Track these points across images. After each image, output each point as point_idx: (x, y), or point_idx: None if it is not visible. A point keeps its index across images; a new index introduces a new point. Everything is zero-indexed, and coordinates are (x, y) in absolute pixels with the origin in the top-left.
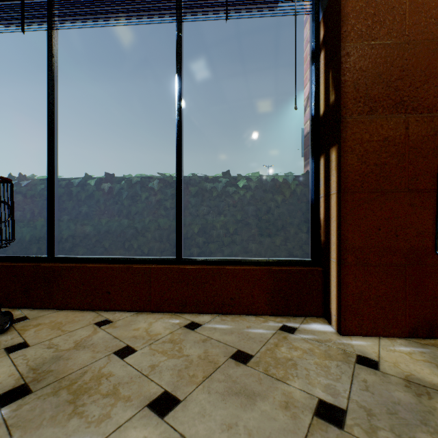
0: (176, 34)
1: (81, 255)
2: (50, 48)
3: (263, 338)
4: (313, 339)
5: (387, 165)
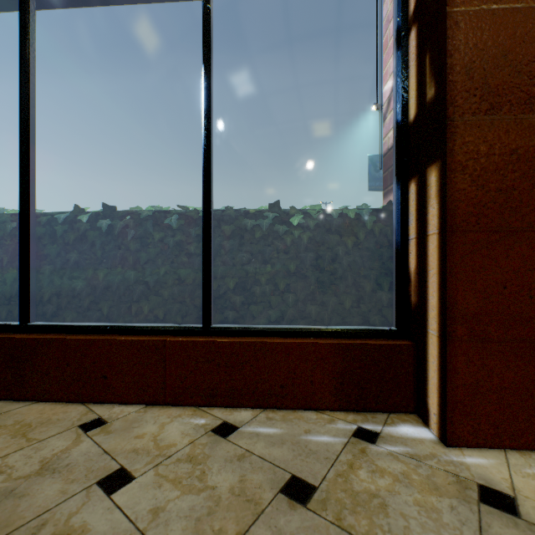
0: (203, 6)
1: (69, 321)
2: (22, 26)
3: (331, 452)
4: (406, 453)
5: (516, 190)
